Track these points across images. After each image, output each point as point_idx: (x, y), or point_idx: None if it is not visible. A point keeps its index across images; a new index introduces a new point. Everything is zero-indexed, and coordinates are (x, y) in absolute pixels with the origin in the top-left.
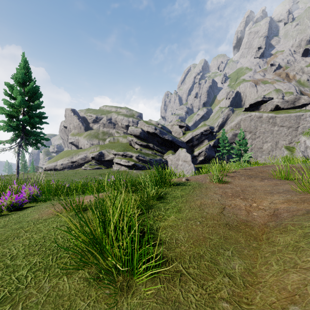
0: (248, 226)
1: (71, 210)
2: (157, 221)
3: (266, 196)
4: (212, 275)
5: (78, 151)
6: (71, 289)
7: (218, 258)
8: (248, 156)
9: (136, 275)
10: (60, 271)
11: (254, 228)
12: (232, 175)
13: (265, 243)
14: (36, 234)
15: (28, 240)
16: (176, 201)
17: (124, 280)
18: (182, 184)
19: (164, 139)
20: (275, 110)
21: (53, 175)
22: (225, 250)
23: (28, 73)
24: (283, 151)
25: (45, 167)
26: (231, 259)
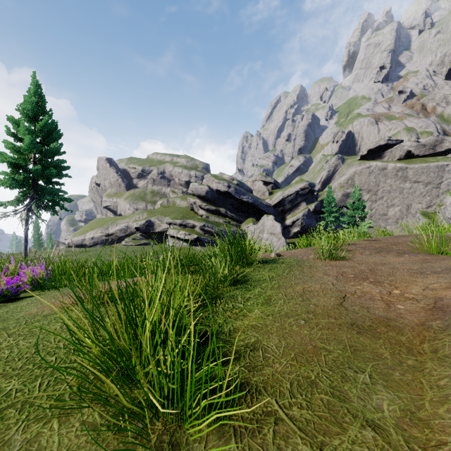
0: (392, 328)
1: (89, 300)
2: (231, 318)
3: (413, 278)
4: (339, 423)
5: (116, 219)
6: (62, 447)
7: (345, 387)
8: (367, 225)
9: (188, 421)
10: (50, 410)
11: (403, 332)
12: (350, 249)
13: (431, 360)
14: (24, 340)
15: (8, 351)
16: (262, 286)
17: (166, 429)
18: (271, 261)
19: (242, 202)
20: (406, 158)
21: (78, 254)
22: (357, 372)
23: (42, 103)
24: (418, 218)
25: (68, 243)
26: (371, 390)
